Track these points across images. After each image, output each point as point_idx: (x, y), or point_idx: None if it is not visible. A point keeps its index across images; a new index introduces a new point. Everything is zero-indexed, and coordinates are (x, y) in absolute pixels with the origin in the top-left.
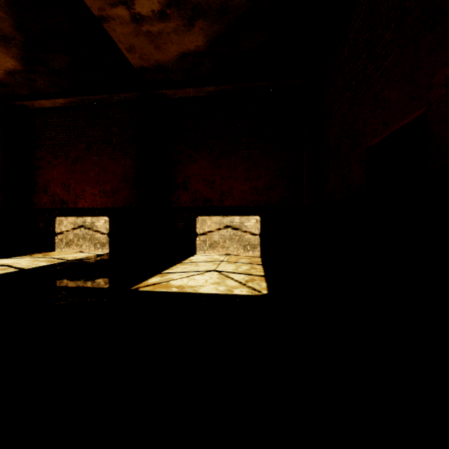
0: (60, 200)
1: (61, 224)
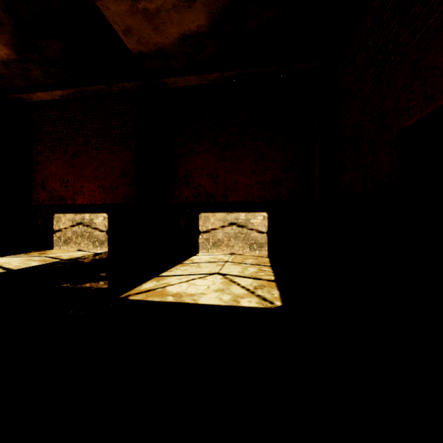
0: (58, 196)
1: (59, 221)
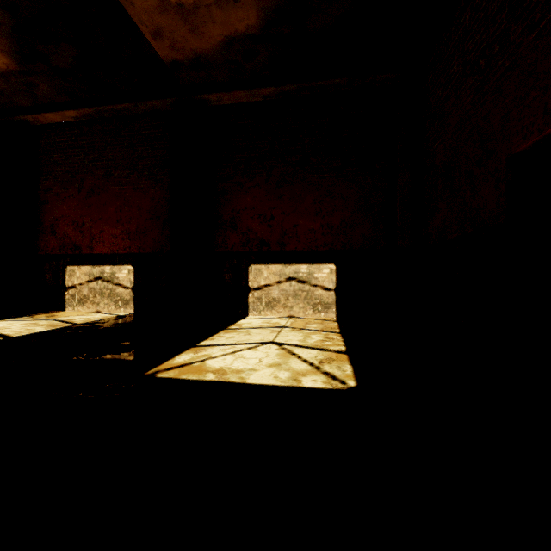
0: (72, 244)
1: (73, 276)
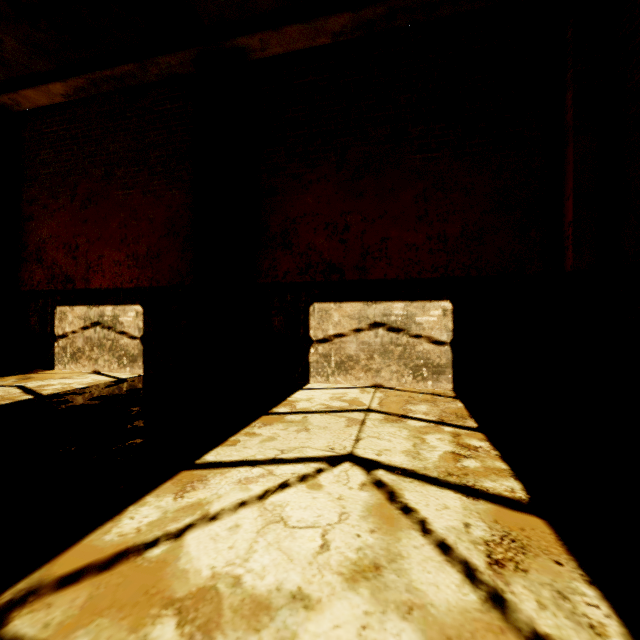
0: (62, 275)
1: (64, 320)
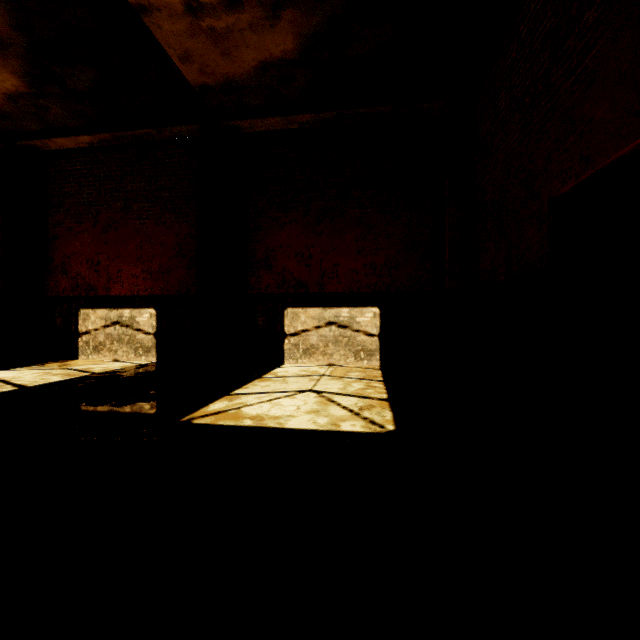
0: (86, 284)
1: (87, 320)
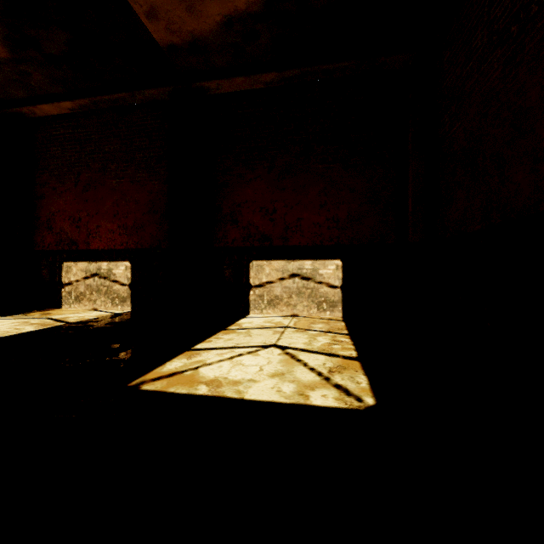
0: (68, 239)
1: (69, 272)
